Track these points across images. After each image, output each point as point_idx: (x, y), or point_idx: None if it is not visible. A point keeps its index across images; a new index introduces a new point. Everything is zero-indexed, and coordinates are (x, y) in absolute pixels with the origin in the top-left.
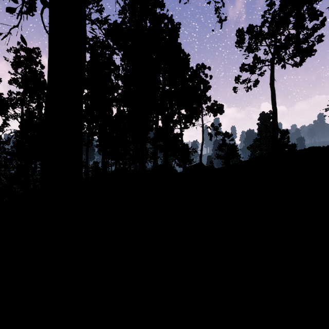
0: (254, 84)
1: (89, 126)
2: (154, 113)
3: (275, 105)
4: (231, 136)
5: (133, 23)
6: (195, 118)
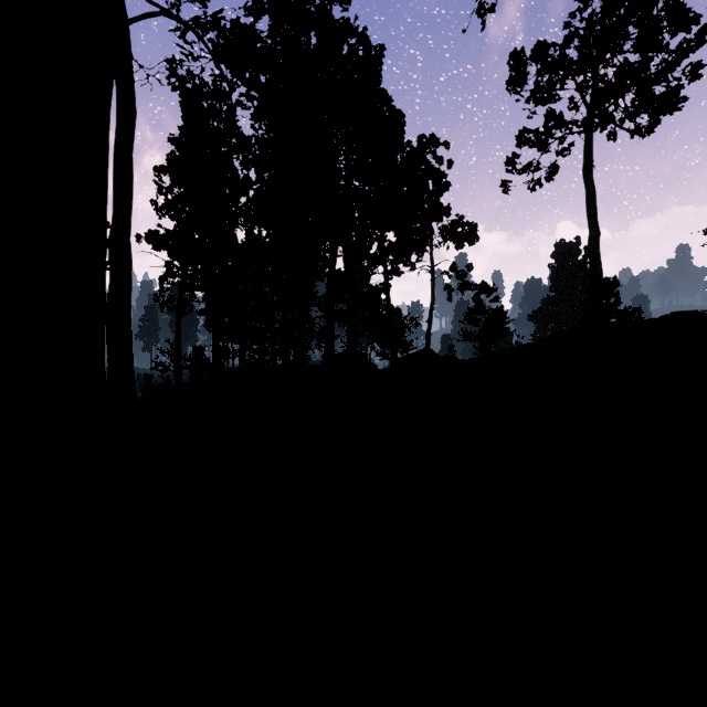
0: (548, 173)
1: (183, 268)
2: (327, 240)
3: (595, 220)
4: (493, 292)
5: (281, 39)
6: (417, 251)
